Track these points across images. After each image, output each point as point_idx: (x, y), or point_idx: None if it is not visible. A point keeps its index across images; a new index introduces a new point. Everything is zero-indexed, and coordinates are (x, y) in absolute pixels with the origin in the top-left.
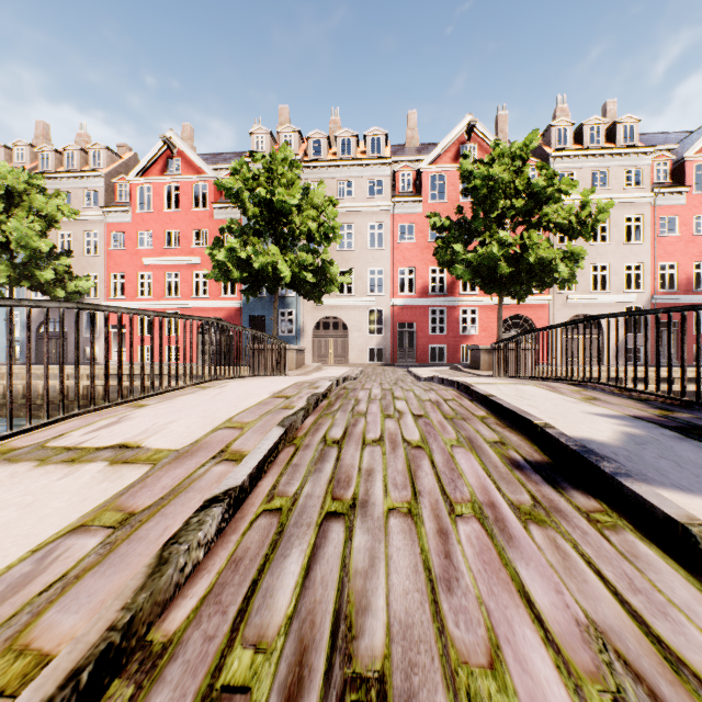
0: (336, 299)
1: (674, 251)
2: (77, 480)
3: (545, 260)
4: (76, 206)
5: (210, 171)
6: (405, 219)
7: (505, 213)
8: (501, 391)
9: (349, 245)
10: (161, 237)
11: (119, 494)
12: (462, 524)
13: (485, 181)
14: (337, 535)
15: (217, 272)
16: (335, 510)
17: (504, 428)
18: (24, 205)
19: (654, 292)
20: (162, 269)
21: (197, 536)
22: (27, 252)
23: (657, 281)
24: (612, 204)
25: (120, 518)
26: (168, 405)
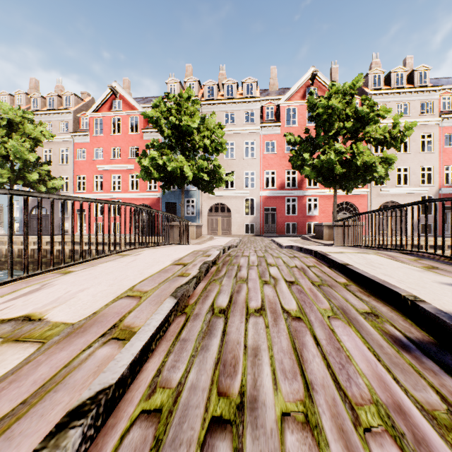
0: (223, 192)
1: None
2: None
3: (368, 163)
4: (54, 132)
5: (140, 108)
6: (269, 138)
7: (339, 131)
8: (352, 259)
9: (231, 156)
10: (109, 152)
11: None
12: (377, 449)
13: (325, 110)
14: None
15: (144, 174)
16: (220, 415)
17: (368, 296)
18: (20, 131)
19: (441, 186)
20: (109, 172)
21: None
22: (21, 162)
23: (443, 178)
24: (415, 124)
25: None
26: (88, 272)
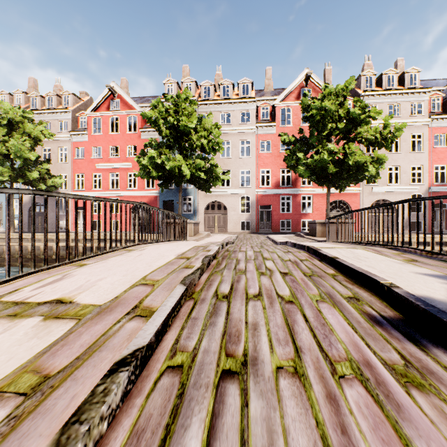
0: (219, 190)
1: (444, 157)
2: (11, 336)
3: (360, 163)
4: (53, 131)
5: (138, 108)
6: (264, 138)
7: (332, 132)
8: (341, 253)
9: (227, 155)
10: (107, 150)
11: (41, 352)
12: (347, 388)
13: (318, 111)
14: (233, 400)
15: (142, 172)
16: (229, 368)
17: (353, 284)
18: (20, 130)
19: (430, 184)
20: (108, 171)
21: (100, 411)
22: (21, 160)
23: (432, 177)
24: (405, 125)
25: (34, 382)
26: (101, 264)
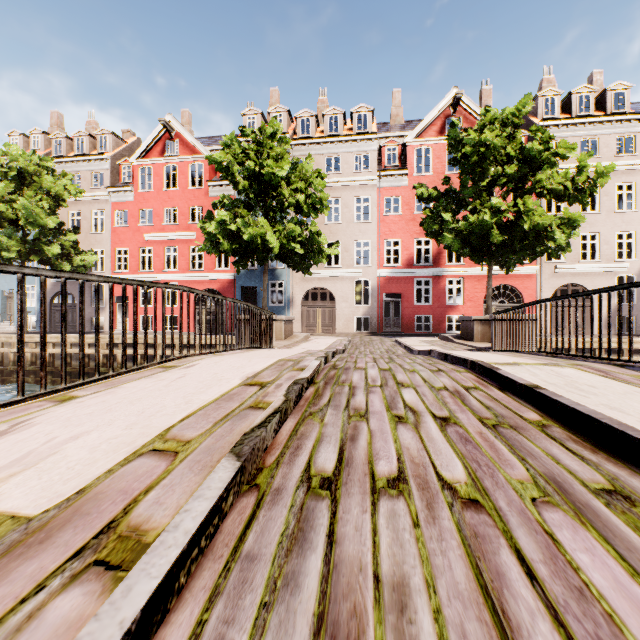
0: (323, 271)
1: None
2: None
3: (541, 227)
4: (84, 187)
5: (205, 151)
6: (391, 193)
7: (496, 180)
8: (540, 376)
9: (336, 219)
10: (161, 214)
11: None
12: None
13: (475, 148)
14: None
15: (209, 245)
16: None
17: (594, 452)
18: (35, 186)
19: None
20: (162, 244)
21: None
22: (35, 229)
23: None
24: (613, 167)
25: None
26: (102, 398)
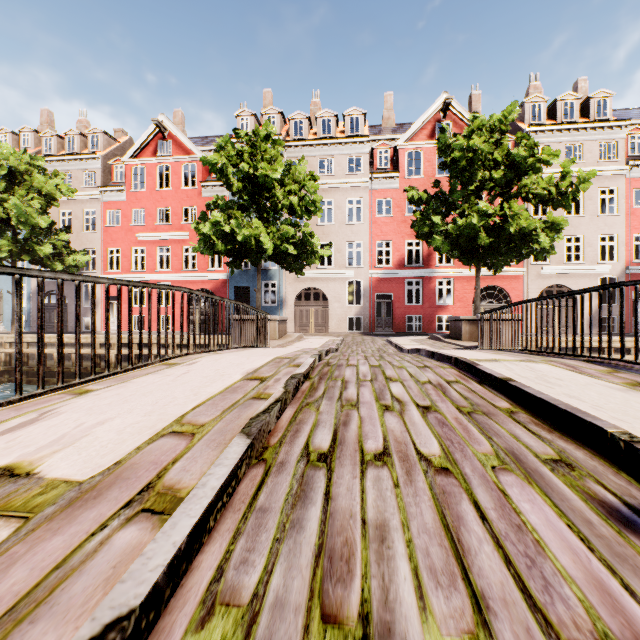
0: (316, 272)
1: None
2: None
3: (526, 230)
4: (76, 186)
5: (198, 152)
6: (382, 195)
7: (483, 185)
8: (514, 371)
9: (328, 220)
10: (153, 214)
11: None
12: None
13: (464, 153)
14: None
15: (203, 245)
16: None
17: (550, 432)
18: (26, 185)
19: (628, 263)
20: (154, 244)
21: None
22: (27, 228)
23: (632, 252)
24: (594, 173)
25: None
26: (116, 391)
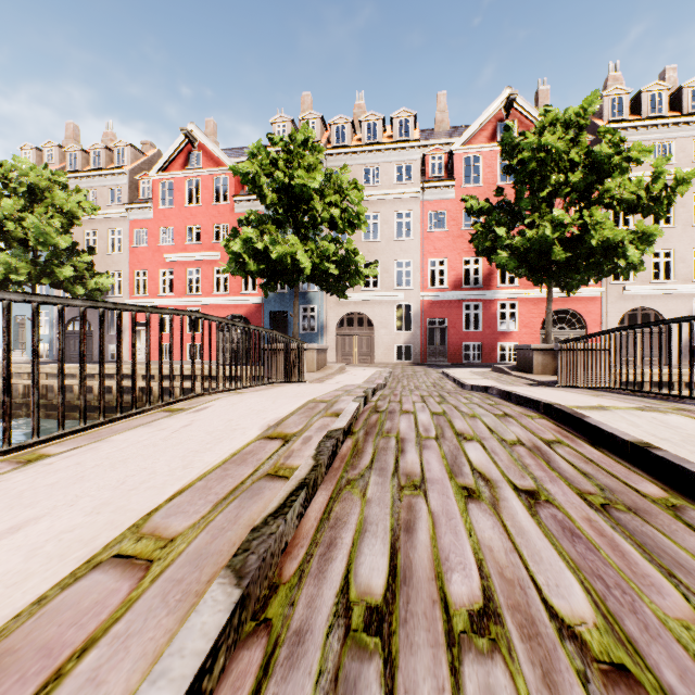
0: (360, 294)
1: None
2: None
3: (611, 242)
4: (101, 204)
5: (230, 163)
6: (435, 206)
7: (557, 190)
8: (643, 427)
9: (374, 237)
10: (182, 233)
11: None
12: None
13: (534, 153)
14: None
15: (234, 265)
16: None
17: None
18: (47, 202)
19: None
20: (184, 265)
21: None
22: (46, 249)
23: None
24: None
25: None
26: (78, 458)
